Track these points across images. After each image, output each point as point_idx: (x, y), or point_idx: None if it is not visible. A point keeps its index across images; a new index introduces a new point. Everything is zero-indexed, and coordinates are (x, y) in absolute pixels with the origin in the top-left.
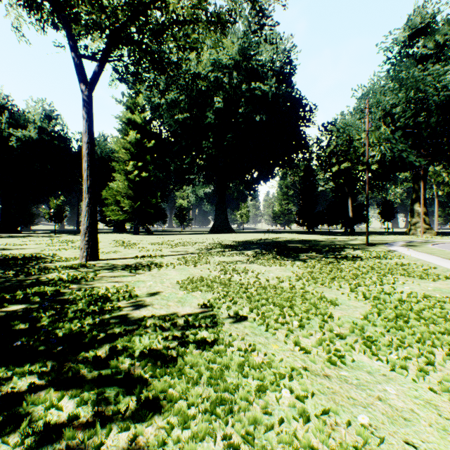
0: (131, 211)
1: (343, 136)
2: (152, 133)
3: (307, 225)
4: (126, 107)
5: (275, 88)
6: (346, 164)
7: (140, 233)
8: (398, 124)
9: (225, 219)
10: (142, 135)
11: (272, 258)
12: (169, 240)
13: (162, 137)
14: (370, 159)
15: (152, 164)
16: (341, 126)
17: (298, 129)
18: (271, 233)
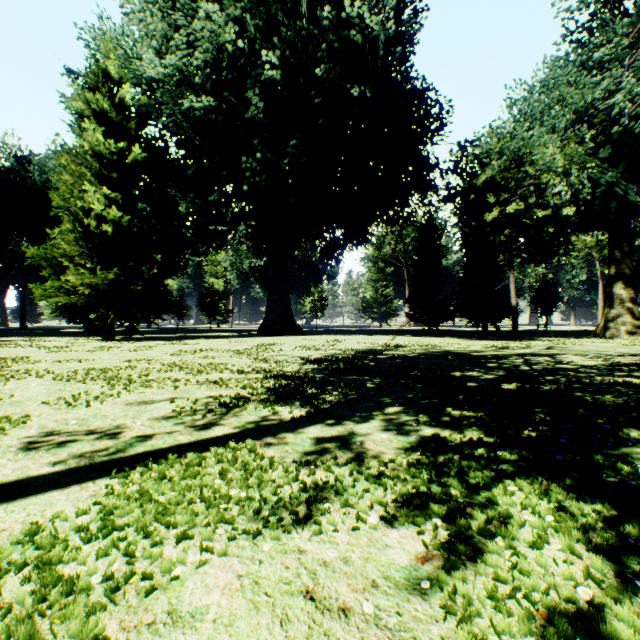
0: (92, 293)
1: (511, 152)
2: (139, 139)
3: (426, 320)
4: (86, 82)
5: (393, 24)
6: (516, 206)
7: (126, 335)
8: (615, 130)
9: (286, 310)
10: (119, 141)
11: (598, 554)
12: (152, 355)
13: (166, 153)
14: (551, 201)
15: (145, 202)
16: (494, 145)
17: (419, 145)
18: (367, 334)
